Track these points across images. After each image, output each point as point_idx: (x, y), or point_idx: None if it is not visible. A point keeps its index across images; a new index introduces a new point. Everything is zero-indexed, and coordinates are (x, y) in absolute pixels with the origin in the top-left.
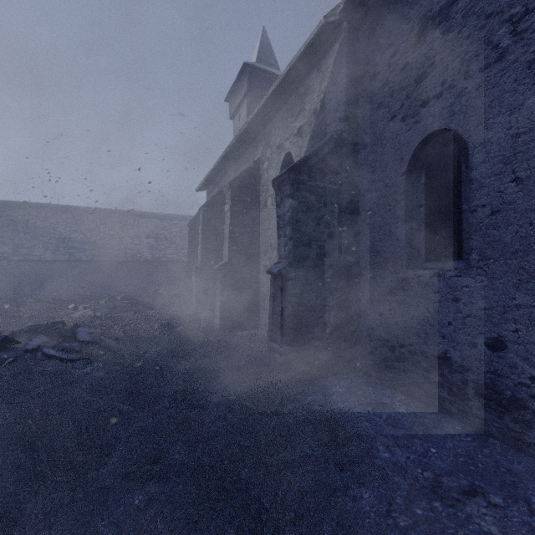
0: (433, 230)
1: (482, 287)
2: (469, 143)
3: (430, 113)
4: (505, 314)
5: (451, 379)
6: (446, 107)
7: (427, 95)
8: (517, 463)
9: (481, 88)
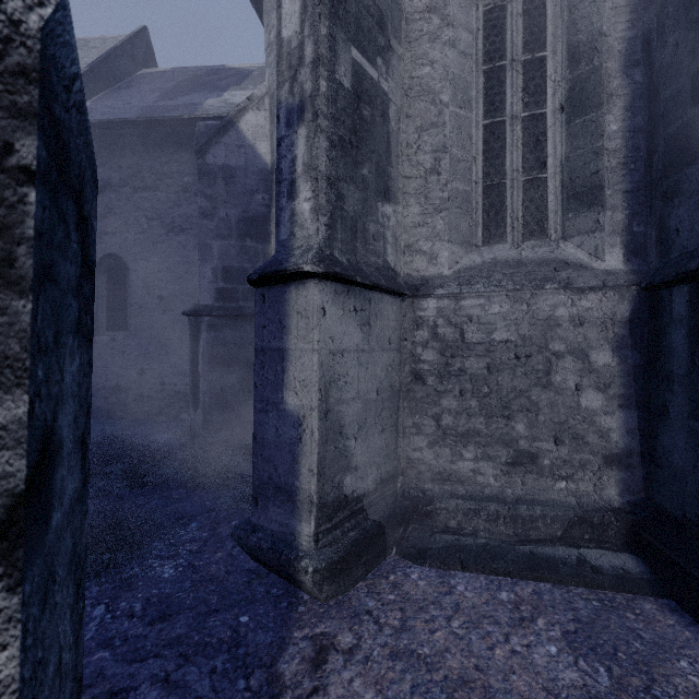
0: (112, 312)
1: (136, 344)
2: (130, 268)
3: (109, 241)
4: (145, 357)
5: (121, 397)
6: (119, 243)
7: (108, 230)
8: (147, 422)
9: (135, 242)
